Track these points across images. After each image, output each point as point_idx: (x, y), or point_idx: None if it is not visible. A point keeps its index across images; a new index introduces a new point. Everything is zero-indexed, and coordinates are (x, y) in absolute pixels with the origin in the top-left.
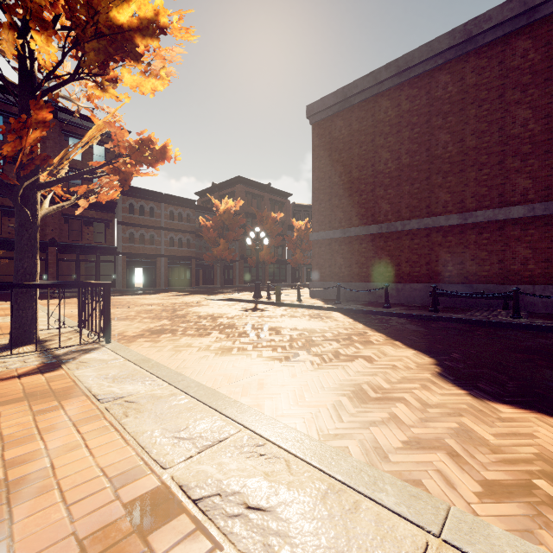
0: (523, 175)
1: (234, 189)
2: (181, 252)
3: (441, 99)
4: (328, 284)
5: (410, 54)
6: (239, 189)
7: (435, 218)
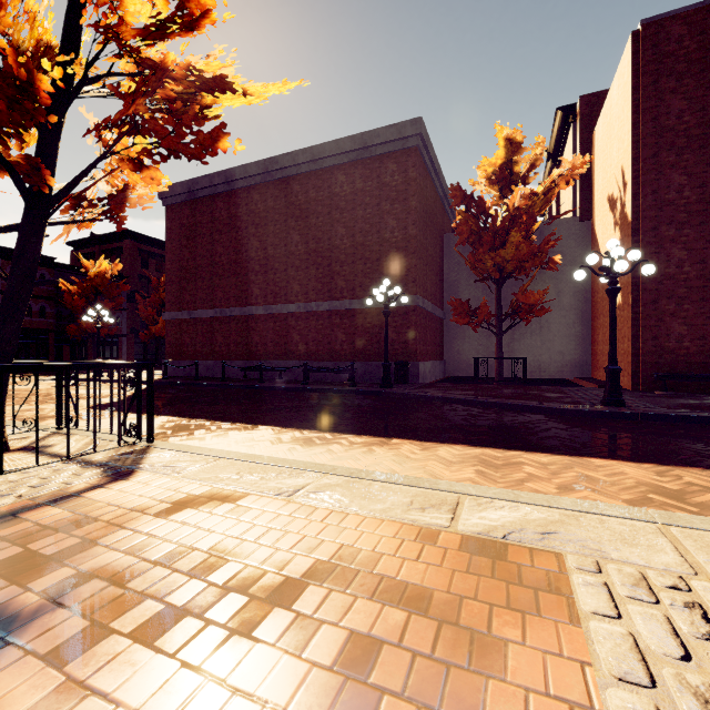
0: (296, 282)
1: (122, 245)
2: (30, 324)
3: (254, 213)
4: (178, 362)
5: (234, 169)
6: (129, 246)
7: (250, 307)
